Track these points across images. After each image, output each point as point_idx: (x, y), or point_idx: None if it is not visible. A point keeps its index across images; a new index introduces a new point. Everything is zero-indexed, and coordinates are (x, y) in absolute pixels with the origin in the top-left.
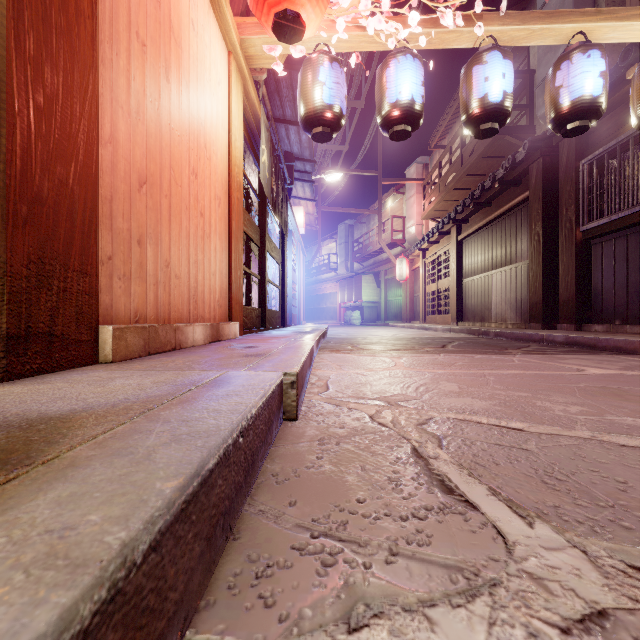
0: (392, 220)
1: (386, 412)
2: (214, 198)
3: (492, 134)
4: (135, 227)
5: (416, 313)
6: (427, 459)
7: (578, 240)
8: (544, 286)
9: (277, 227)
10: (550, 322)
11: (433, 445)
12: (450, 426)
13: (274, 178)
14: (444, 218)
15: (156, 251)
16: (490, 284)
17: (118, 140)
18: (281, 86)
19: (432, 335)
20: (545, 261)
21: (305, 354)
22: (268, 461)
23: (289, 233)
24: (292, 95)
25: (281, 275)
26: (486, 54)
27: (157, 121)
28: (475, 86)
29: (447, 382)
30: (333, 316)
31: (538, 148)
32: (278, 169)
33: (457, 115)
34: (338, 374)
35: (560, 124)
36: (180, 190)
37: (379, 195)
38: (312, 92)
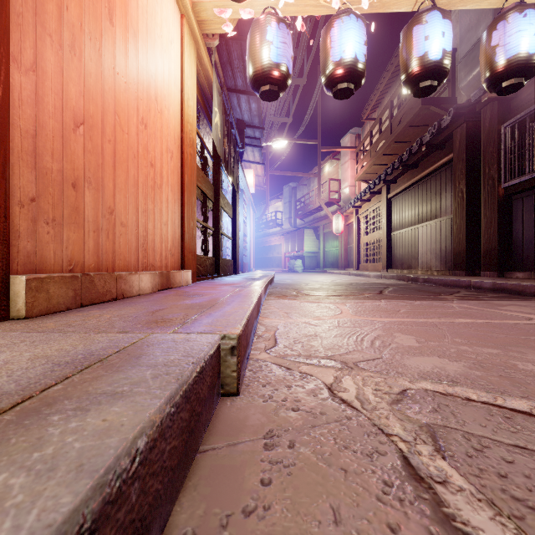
0: (329, 182)
1: (346, 380)
2: (166, 151)
3: (430, 92)
4: (69, 169)
5: (350, 262)
6: (432, 486)
7: (500, 196)
8: (467, 237)
9: (230, 186)
10: (473, 269)
11: (428, 448)
12: (434, 406)
13: (226, 140)
14: (375, 179)
15: (97, 197)
16: (416, 236)
17: (45, 70)
18: (233, 57)
19: (366, 281)
20: (468, 215)
21: (251, 305)
22: (185, 491)
23: (241, 192)
24: (243, 66)
25: (233, 228)
26: (426, 14)
27: (98, 62)
28: (415, 45)
29: (401, 334)
30: (279, 264)
31: (462, 114)
32: (230, 132)
33: (386, 91)
34: (286, 323)
35: (495, 82)
36: (127, 137)
37: (318, 161)
38: (260, 51)
